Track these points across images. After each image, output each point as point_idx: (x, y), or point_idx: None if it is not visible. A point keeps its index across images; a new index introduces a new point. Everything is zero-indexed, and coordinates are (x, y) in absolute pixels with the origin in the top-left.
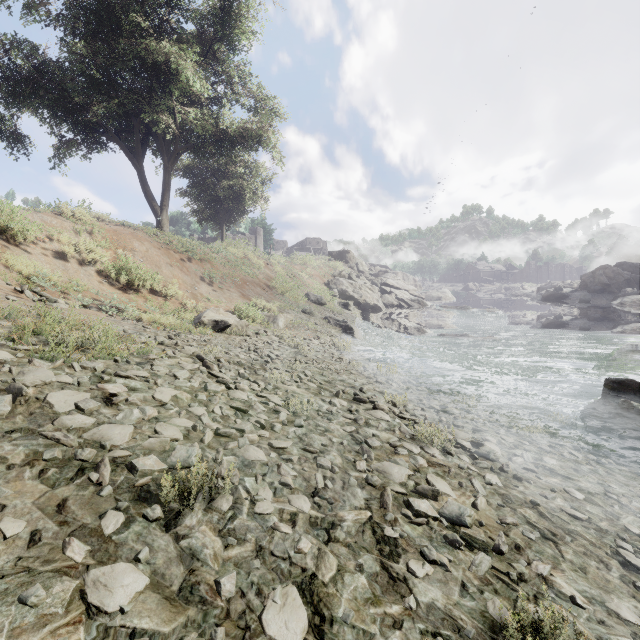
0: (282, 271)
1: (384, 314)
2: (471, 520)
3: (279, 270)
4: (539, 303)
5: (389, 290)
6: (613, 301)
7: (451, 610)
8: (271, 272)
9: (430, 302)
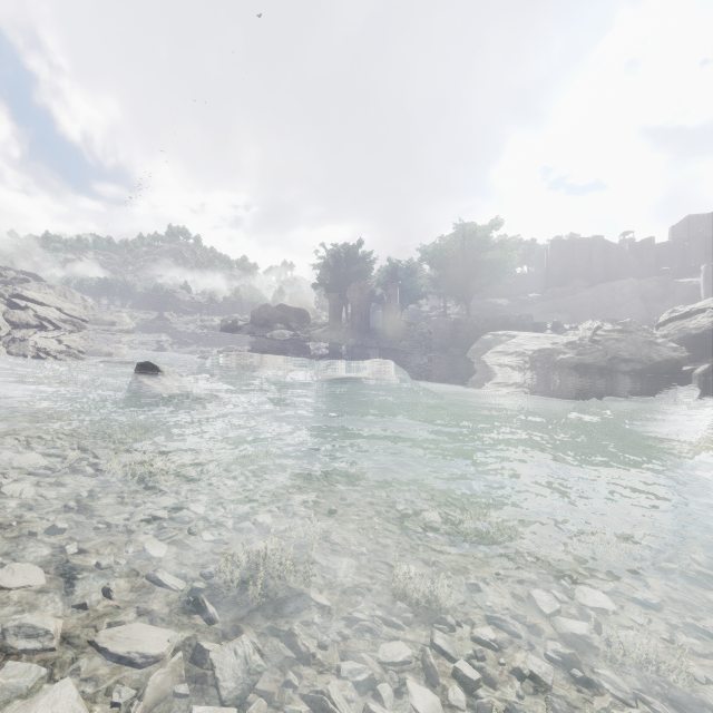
0: None
1: (5, 335)
2: None
3: None
4: (219, 334)
5: (25, 305)
6: (268, 333)
7: None
8: None
9: (100, 327)
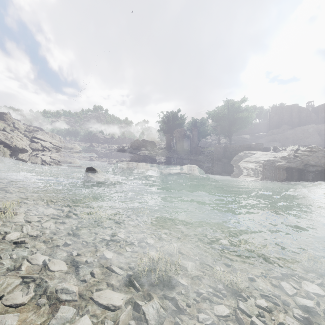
0: None
1: (30, 154)
2: None
3: None
4: (116, 152)
5: (37, 141)
6: (138, 152)
7: None
8: None
9: (67, 150)
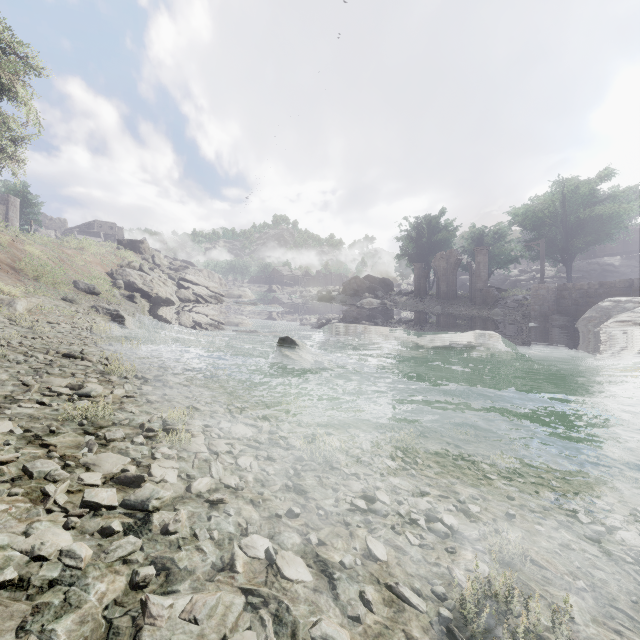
0: (40, 253)
1: (177, 308)
2: (97, 394)
3: (34, 251)
4: (316, 303)
5: (187, 285)
6: (358, 302)
7: (37, 414)
8: (21, 252)
9: (232, 299)
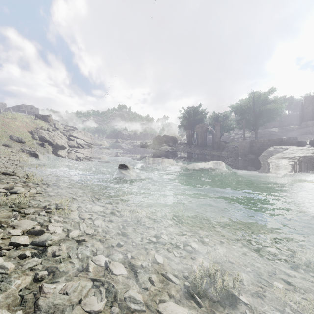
0: None
1: (68, 150)
2: (20, 192)
3: None
4: (140, 148)
5: (73, 139)
6: (160, 148)
7: None
8: None
9: (97, 146)
